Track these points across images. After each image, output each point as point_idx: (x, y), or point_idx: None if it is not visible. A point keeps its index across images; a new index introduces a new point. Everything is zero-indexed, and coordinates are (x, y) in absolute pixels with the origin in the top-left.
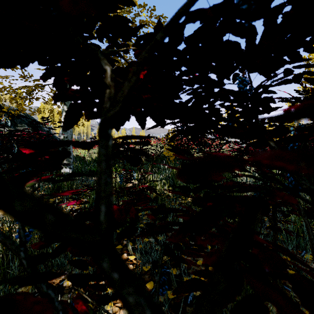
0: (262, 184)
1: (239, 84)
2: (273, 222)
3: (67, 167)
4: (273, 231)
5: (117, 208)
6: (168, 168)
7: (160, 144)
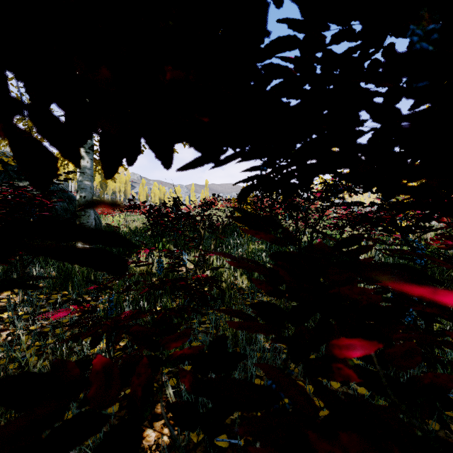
0: None
1: (419, 42)
2: (429, 350)
3: None
4: (428, 364)
5: (104, 365)
6: (242, 243)
7: (230, 209)
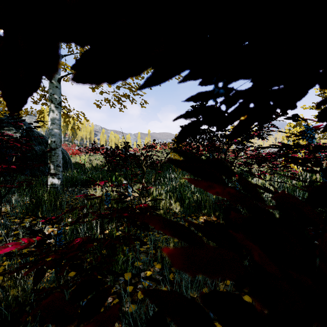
0: (321, 212)
1: None
2: None
3: (55, 177)
4: None
5: None
6: (175, 176)
7: (166, 150)
